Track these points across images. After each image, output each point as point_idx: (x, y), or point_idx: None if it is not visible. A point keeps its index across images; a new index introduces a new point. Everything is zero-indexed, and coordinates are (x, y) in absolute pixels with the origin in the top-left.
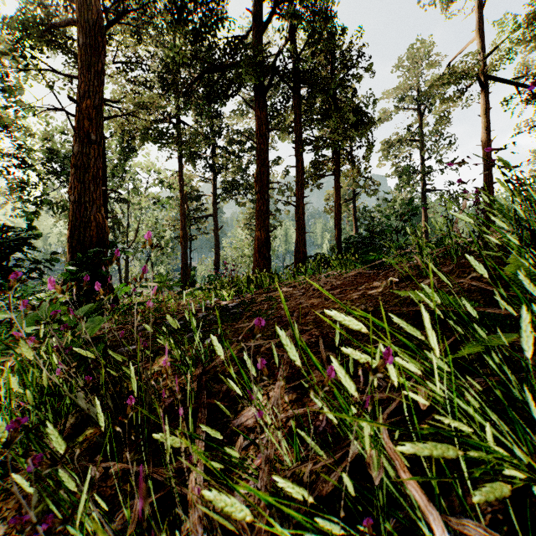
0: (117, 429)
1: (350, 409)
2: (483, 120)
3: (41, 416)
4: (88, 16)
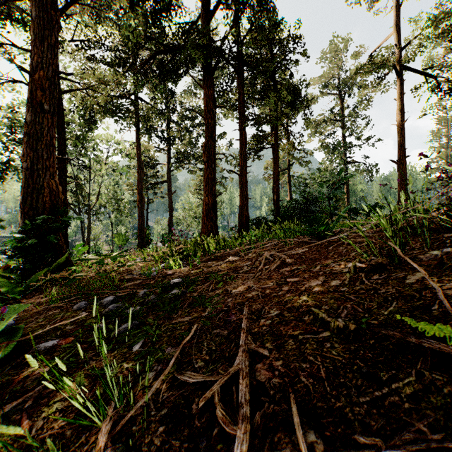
0: None
1: None
2: (397, 103)
3: None
4: None
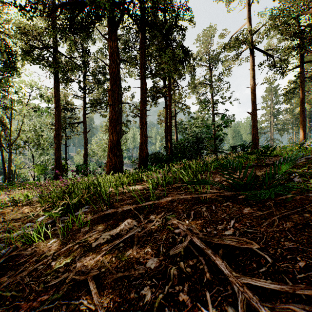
0: None
1: None
2: (251, 72)
3: None
4: None
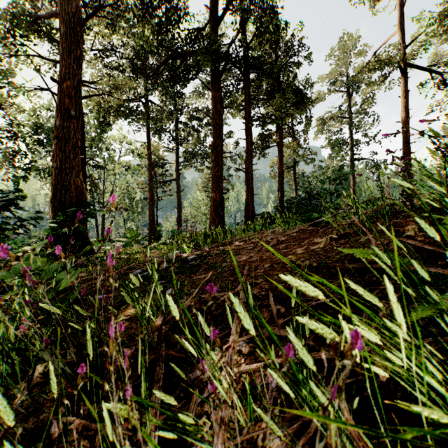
0: (65, 402)
1: (309, 383)
2: (402, 100)
3: (8, 369)
4: (68, 9)
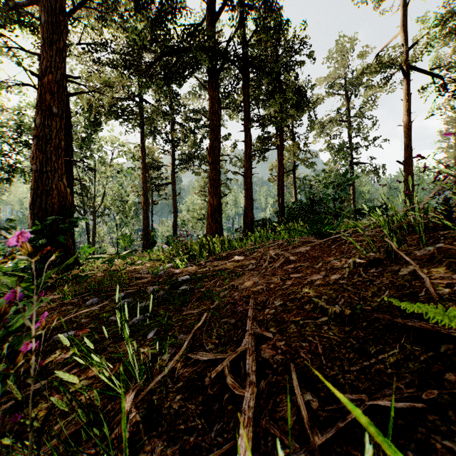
0: None
1: None
2: (404, 103)
3: None
4: None
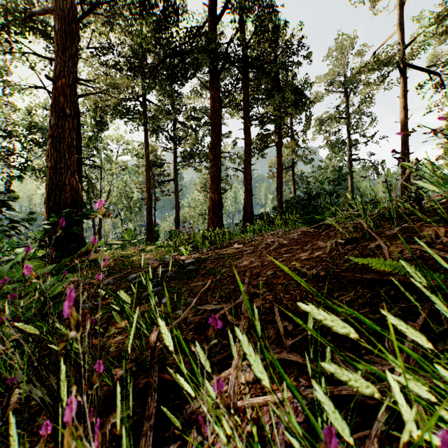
0: None
1: None
2: (401, 101)
3: None
4: (63, 5)
